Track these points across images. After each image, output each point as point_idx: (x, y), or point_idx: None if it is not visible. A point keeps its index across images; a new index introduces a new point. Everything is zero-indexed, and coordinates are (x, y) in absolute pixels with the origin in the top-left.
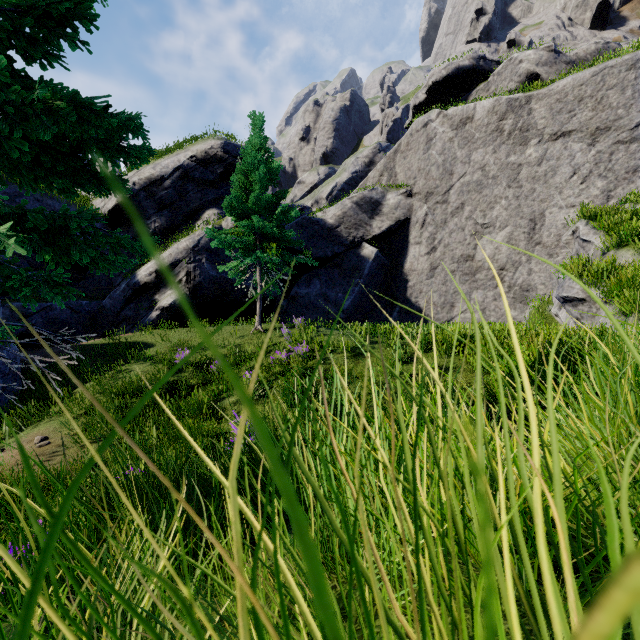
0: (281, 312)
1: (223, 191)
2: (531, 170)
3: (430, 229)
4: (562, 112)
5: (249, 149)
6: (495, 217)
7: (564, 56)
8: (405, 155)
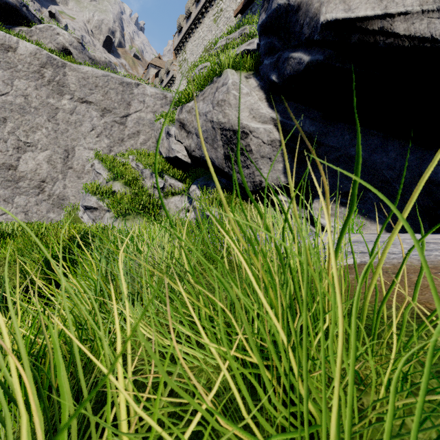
0: None
1: None
2: (66, 115)
3: None
4: (86, 87)
5: None
6: (37, 140)
7: (88, 52)
8: None
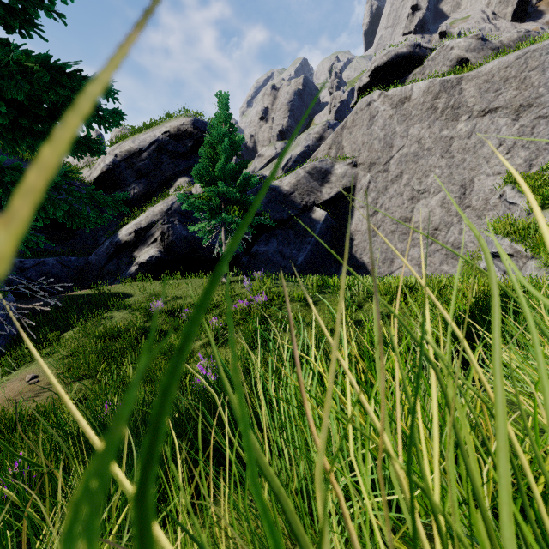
0: (243, 267)
1: (193, 162)
2: (462, 142)
3: (373, 195)
4: (489, 91)
5: (215, 124)
6: (430, 184)
7: (490, 43)
8: (351, 130)
